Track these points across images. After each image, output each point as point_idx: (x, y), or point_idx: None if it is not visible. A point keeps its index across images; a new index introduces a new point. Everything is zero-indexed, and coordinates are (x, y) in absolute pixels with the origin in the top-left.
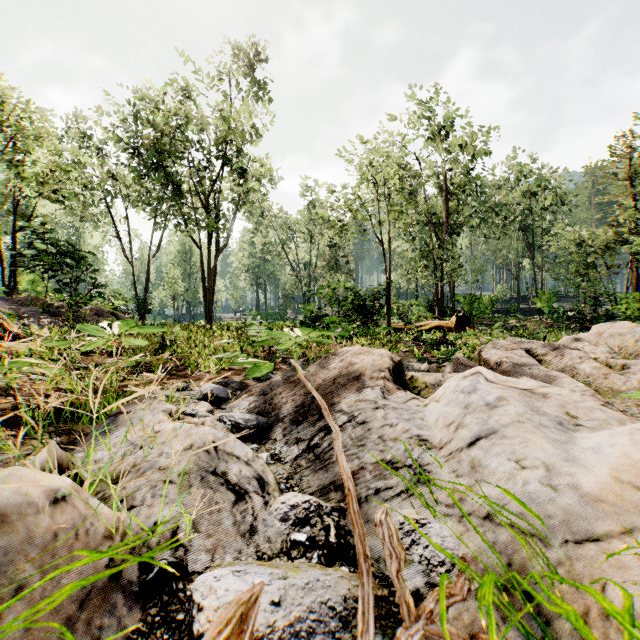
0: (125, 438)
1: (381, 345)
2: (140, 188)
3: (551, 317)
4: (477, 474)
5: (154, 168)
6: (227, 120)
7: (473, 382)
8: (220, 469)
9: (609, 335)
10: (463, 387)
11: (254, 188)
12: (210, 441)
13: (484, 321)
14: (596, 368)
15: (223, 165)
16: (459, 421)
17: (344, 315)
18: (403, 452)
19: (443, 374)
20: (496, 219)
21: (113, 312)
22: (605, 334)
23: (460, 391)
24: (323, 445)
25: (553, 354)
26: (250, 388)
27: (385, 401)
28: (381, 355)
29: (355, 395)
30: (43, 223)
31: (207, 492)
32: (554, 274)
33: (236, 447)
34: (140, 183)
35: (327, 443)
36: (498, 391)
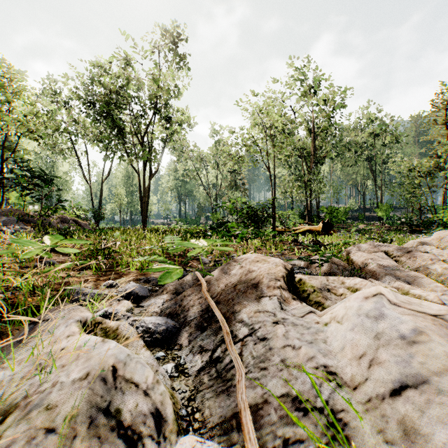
0: (33, 354)
1: (269, 245)
2: (95, 130)
3: (388, 222)
4: (415, 446)
5: (105, 116)
6: (157, 81)
7: (377, 305)
8: (115, 403)
9: (447, 240)
10: (367, 310)
11: (177, 130)
12: (109, 365)
13: (340, 225)
14: (446, 269)
15: (154, 114)
16: (371, 355)
17: (241, 222)
18: (310, 387)
19: (326, 277)
20: (349, 153)
21: (74, 219)
22: (444, 239)
23: (365, 315)
24: (225, 359)
25: (407, 256)
26: (166, 286)
27: (283, 313)
28: (275, 263)
29: (254, 304)
30: (22, 155)
31: (93, 444)
32: (389, 192)
33: (136, 371)
34: (95, 127)
35: (229, 357)
36: (410, 319)
